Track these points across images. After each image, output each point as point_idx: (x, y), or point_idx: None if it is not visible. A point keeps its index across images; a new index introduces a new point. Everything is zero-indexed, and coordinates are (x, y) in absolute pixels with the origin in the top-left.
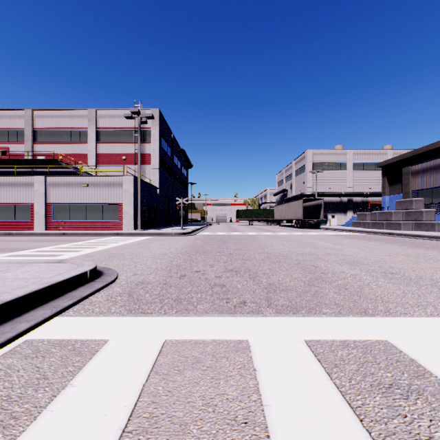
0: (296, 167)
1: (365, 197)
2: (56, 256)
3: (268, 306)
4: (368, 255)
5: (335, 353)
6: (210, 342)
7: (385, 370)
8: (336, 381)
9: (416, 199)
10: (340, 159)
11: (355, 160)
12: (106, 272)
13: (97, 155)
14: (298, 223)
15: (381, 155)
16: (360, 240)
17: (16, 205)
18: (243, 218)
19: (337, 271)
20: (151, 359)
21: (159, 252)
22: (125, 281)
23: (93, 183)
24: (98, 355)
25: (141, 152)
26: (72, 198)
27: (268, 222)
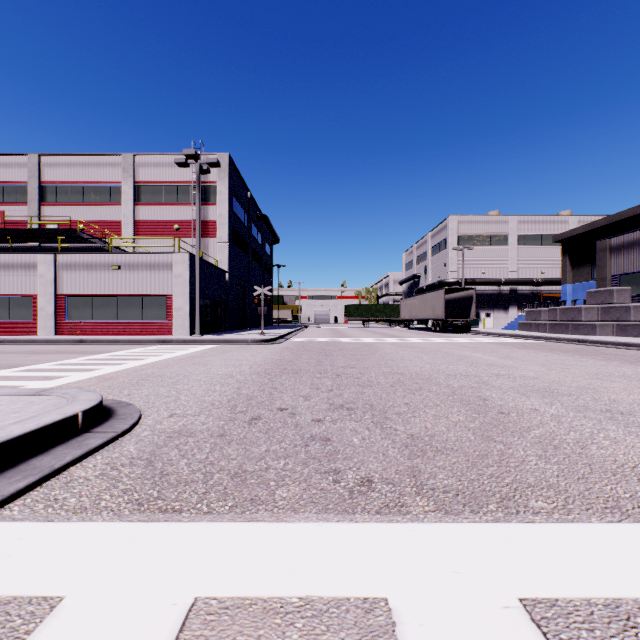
0: (433, 242)
1: (535, 286)
2: (52, 378)
3: (417, 491)
4: (563, 377)
5: None
6: (299, 609)
7: None
8: None
9: (618, 289)
10: (499, 229)
11: (521, 231)
12: (121, 412)
13: (137, 222)
14: (437, 325)
15: (560, 223)
16: (539, 352)
17: (11, 298)
18: (355, 317)
19: (523, 408)
20: None
21: (222, 372)
22: (150, 430)
23: (127, 265)
24: None
25: (202, 218)
26: (96, 287)
27: (391, 323)
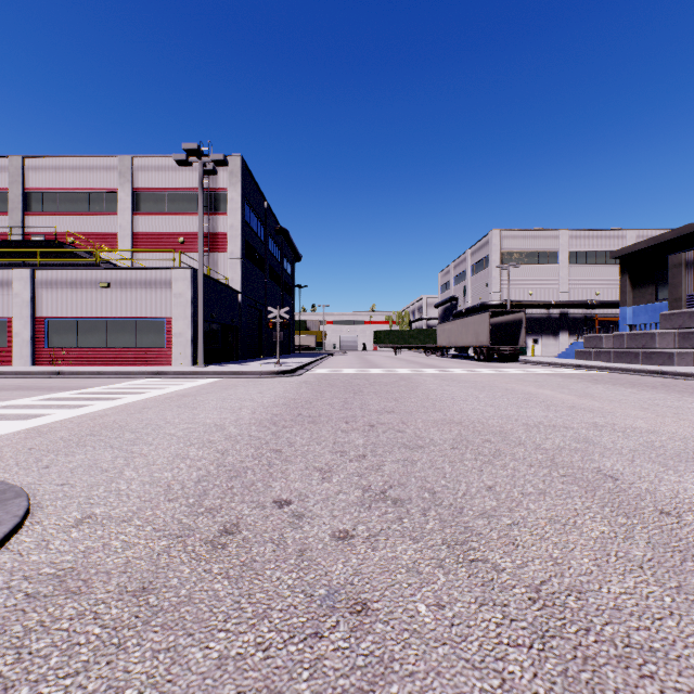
0: (473, 259)
1: (589, 309)
2: None
3: None
4: (691, 430)
5: None
6: None
7: None
8: None
9: None
10: (548, 245)
11: (573, 247)
12: None
13: (135, 234)
14: (480, 353)
15: (616, 238)
16: (620, 388)
17: None
18: (386, 344)
19: (693, 500)
20: None
21: (211, 421)
22: (8, 570)
23: (118, 282)
24: None
25: (210, 230)
26: (81, 308)
27: (427, 351)
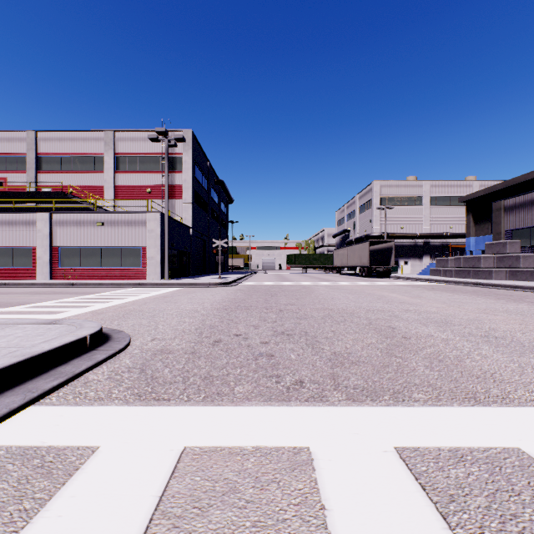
0: (360, 202)
1: (445, 239)
2: (56, 313)
3: (335, 388)
4: (457, 312)
5: (445, 473)
6: (252, 452)
7: (533, 509)
8: (459, 533)
9: (510, 241)
10: (415, 192)
11: (433, 194)
12: (115, 336)
13: (116, 186)
14: (363, 271)
15: (465, 187)
16: (443, 293)
17: (14, 249)
18: (296, 264)
19: (422, 334)
20: (159, 484)
21: (189, 308)
22: (139, 349)
23: (109, 222)
24: (77, 477)
25: (170, 183)
26: (84, 240)
27: (326, 269)
